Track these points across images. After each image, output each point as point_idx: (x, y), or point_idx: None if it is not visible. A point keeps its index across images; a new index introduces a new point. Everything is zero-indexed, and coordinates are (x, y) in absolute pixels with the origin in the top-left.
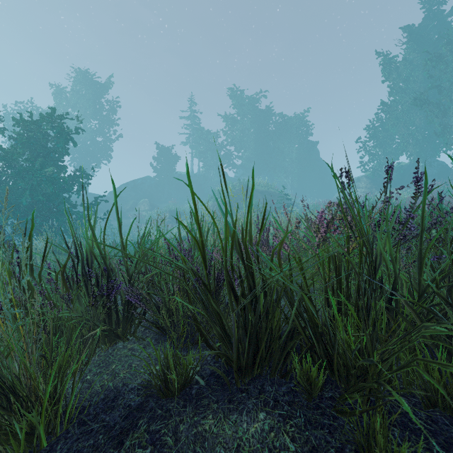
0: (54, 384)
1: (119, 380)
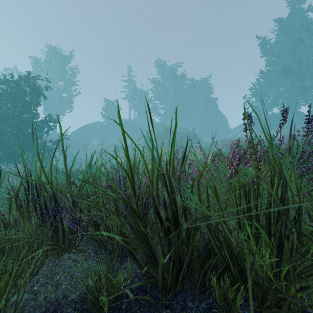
0: (0, 300)
1: (60, 292)
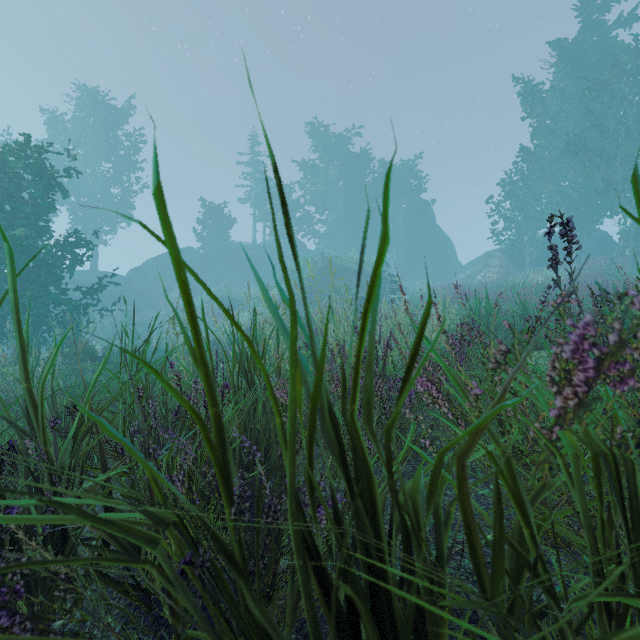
0: None
1: None
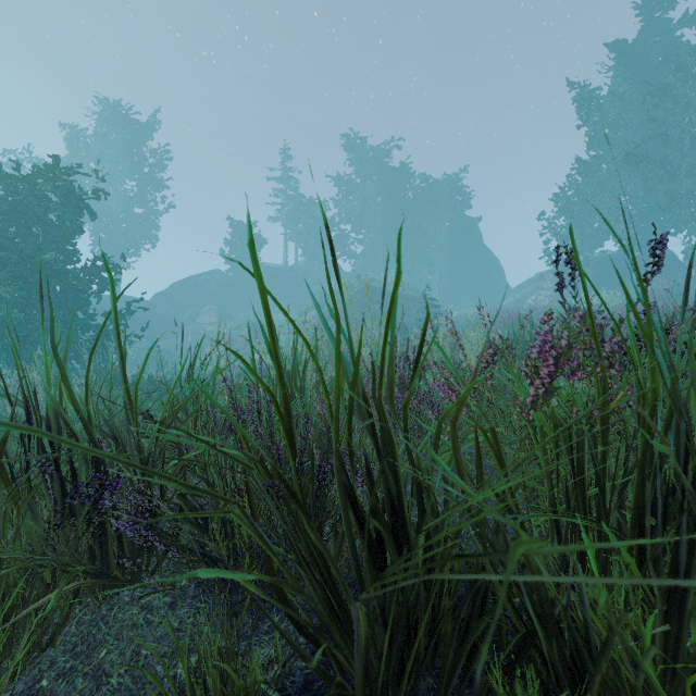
0: None
1: (106, 695)
